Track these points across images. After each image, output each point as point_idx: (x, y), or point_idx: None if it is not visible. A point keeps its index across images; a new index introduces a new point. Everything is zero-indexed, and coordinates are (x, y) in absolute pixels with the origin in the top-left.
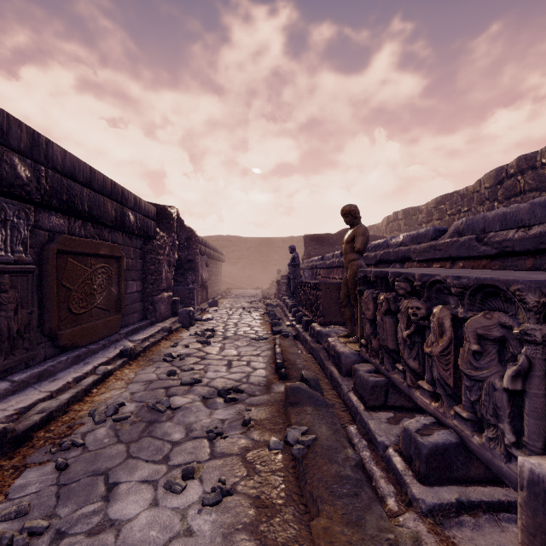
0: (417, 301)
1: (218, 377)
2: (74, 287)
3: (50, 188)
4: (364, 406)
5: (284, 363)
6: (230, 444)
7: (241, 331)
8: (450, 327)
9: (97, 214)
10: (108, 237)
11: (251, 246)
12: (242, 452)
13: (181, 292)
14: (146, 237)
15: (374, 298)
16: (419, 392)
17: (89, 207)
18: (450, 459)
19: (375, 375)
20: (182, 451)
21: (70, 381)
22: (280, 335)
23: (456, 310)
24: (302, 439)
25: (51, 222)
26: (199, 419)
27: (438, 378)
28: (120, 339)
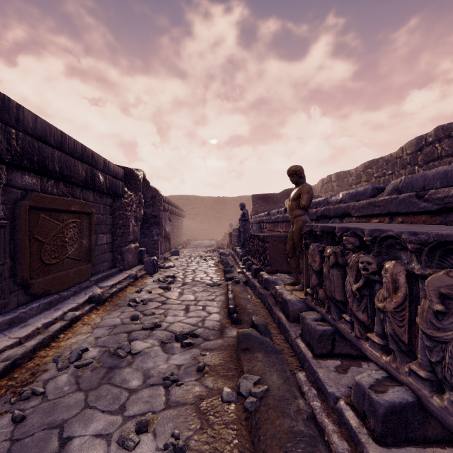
0: (368, 256)
1: (177, 321)
2: (46, 240)
3: (21, 150)
4: (312, 353)
5: (236, 308)
6: (185, 391)
7: (198, 277)
8: (405, 283)
9: (68, 174)
10: (80, 195)
11: (207, 204)
12: (196, 401)
13: (147, 243)
14: (115, 196)
15: (320, 251)
16: (368, 344)
17: (60, 168)
18: (406, 419)
19: (322, 324)
20: (139, 400)
21: (39, 327)
22: (232, 282)
23: (410, 265)
24: (254, 391)
25: (24, 181)
26: (156, 364)
27: (391, 333)
28: (90, 286)
